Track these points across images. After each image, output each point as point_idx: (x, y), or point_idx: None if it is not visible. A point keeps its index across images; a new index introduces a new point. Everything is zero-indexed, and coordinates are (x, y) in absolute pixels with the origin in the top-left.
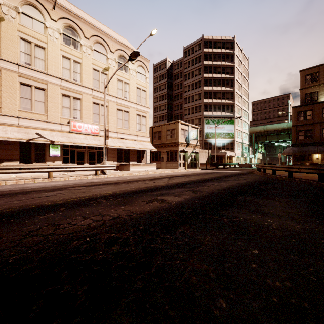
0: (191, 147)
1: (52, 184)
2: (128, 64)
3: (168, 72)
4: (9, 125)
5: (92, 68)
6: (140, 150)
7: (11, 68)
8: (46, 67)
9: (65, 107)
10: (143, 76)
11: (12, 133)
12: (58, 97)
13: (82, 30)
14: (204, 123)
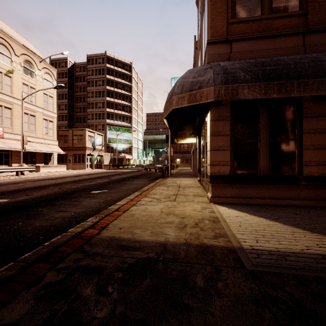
0: (97, 151)
1: None
2: (34, 69)
3: (69, 72)
4: None
5: None
6: (47, 153)
7: None
8: None
9: None
10: (50, 83)
11: None
12: None
13: None
14: (107, 129)
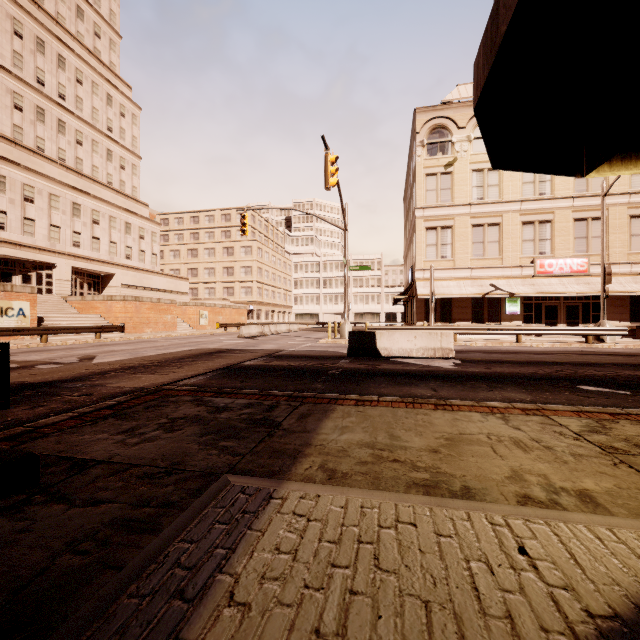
0: None
1: (528, 349)
2: None
3: None
4: (462, 279)
5: None
6: None
7: (464, 211)
8: (500, 193)
9: (526, 240)
10: None
11: (466, 289)
12: (516, 229)
13: None
14: None
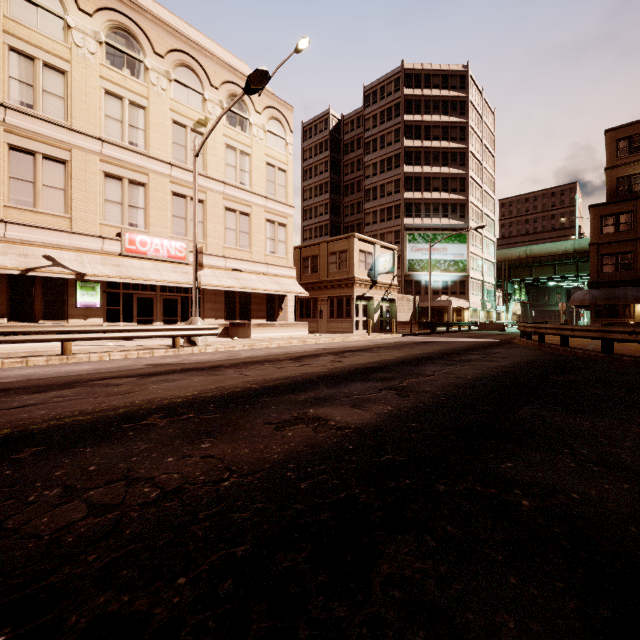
0: (380, 288)
1: (62, 370)
2: (248, 113)
3: (332, 138)
4: None
5: (171, 119)
6: (274, 295)
7: None
8: (68, 114)
9: (111, 201)
10: (280, 140)
11: None
12: (95, 179)
13: (149, 38)
14: (405, 240)
